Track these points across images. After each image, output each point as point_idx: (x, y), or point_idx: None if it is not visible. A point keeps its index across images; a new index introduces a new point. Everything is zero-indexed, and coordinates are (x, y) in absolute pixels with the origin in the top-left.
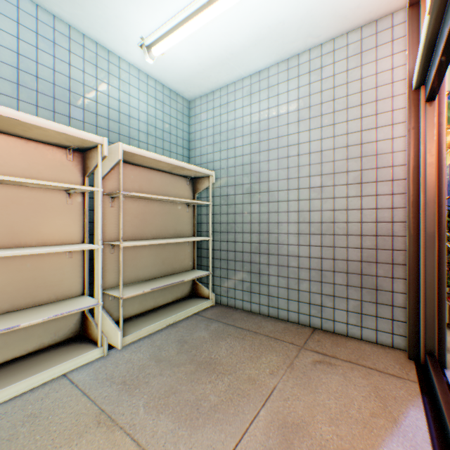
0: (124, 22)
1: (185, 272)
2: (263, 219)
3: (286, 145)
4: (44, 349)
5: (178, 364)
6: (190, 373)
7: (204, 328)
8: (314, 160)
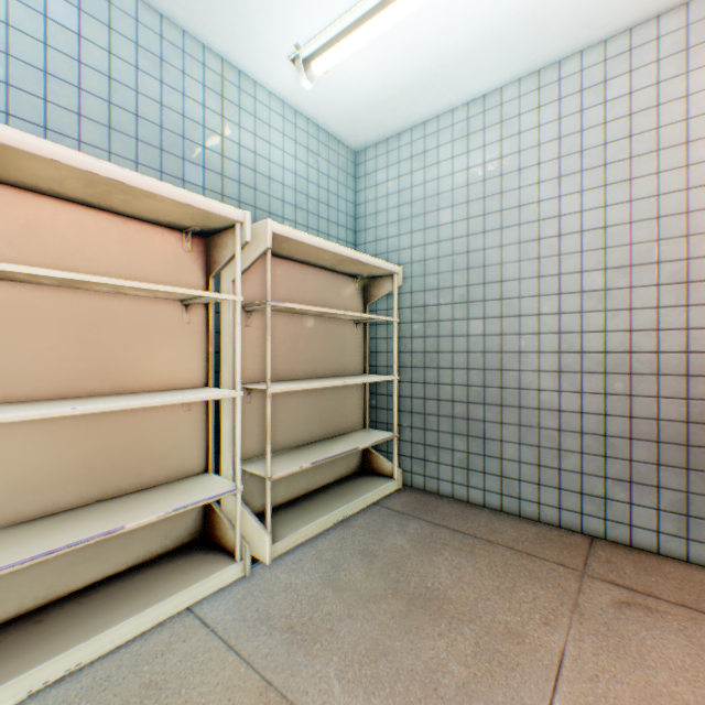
0: (271, 19)
1: (353, 433)
2: (490, 345)
3: (535, 218)
4: (150, 562)
5: (373, 597)
6: (399, 615)
7: (399, 531)
8: (591, 244)
